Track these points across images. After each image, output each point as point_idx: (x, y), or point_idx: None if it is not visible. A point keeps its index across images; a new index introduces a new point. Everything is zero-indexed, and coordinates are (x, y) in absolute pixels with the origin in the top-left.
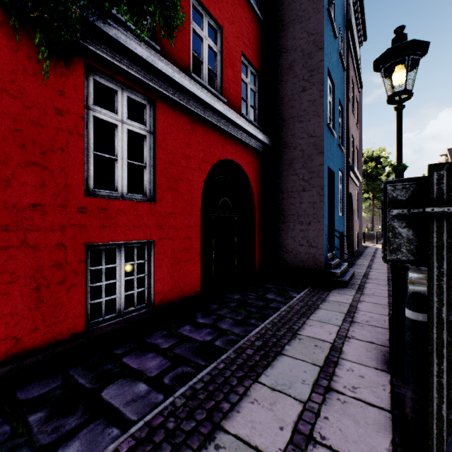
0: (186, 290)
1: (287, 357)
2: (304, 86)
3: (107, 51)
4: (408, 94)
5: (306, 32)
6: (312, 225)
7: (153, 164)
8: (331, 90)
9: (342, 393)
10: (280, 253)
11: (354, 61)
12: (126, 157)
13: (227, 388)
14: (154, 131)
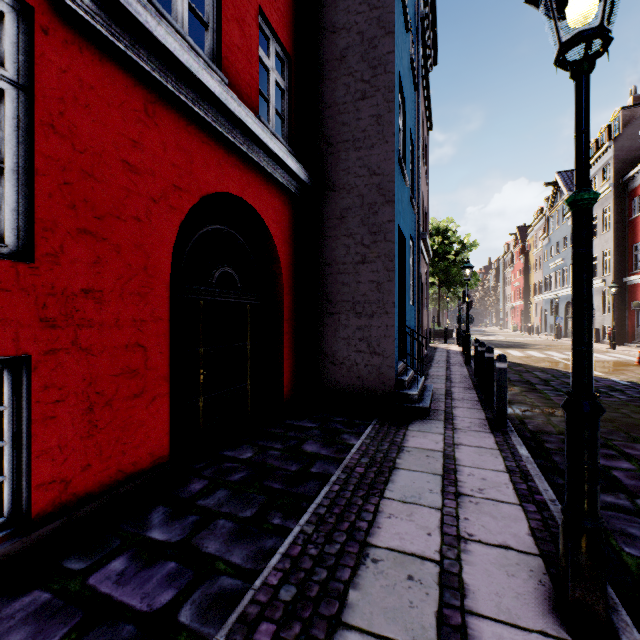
0: (130, 461)
1: (356, 633)
2: (364, 91)
3: None
4: (605, 40)
5: (366, 3)
6: (376, 319)
7: (29, 167)
8: (401, 111)
9: None
10: (325, 366)
11: (424, 85)
12: None
13: None
14: (31, 84)
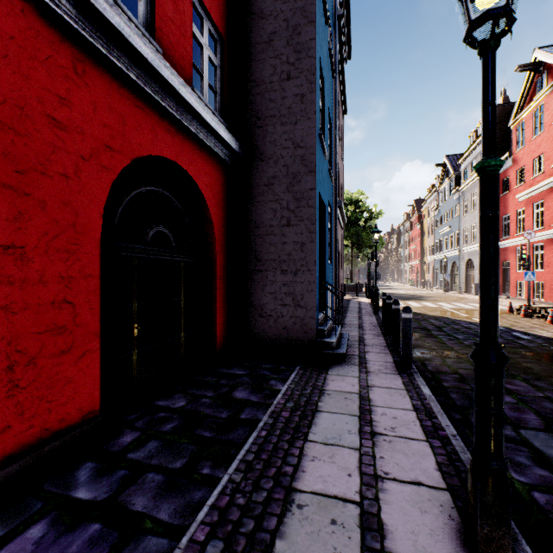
0: (57, 418)
1: None
2: (289, 72)
3: None
4: (510, 20)
5: None
6: (300, 276)
7: None
8: (321, 93)
9: None
10: (255, 318)
11: (340, 75)
12: None
13: None
14: None
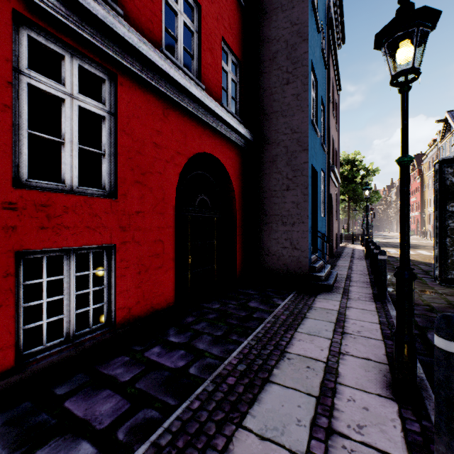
0: (156, 302)
1: (277, 385)
2: (288, 79)
3: (48, 0)
4: (416, 74)
5: (289, 22)
6: (296, 226)
7: (115, 152)
8: (314, 86)
9: (347, 437)
10: (263, 256)
11: (334, 61)
12: (76, 140)
13: (202, 440)
14: (115, 111)
